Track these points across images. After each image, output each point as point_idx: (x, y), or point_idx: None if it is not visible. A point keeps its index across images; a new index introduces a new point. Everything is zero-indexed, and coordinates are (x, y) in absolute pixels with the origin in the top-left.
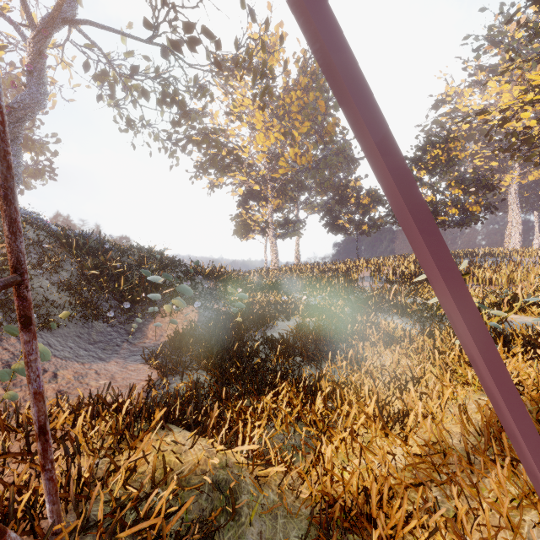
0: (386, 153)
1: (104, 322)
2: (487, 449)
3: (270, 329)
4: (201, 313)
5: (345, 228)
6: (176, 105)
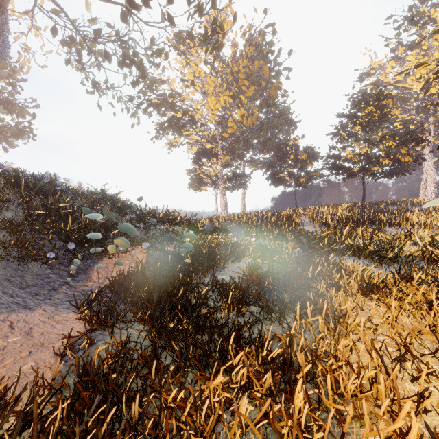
0: None
1: (42, 264)
2: None
3: (220, 271)
4: (149, 254)
5: (285, 180)
6: (135, 65)
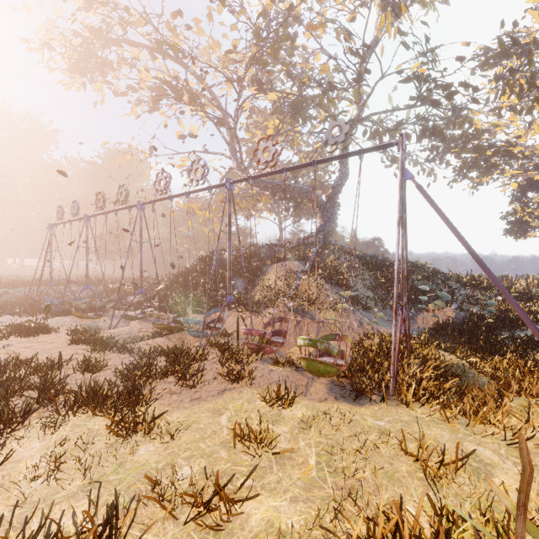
0: (490, 277)
1: (391, 311)
2: None
3: (521, 331)
4: (457, 313)
5: None
6: (434, 136)
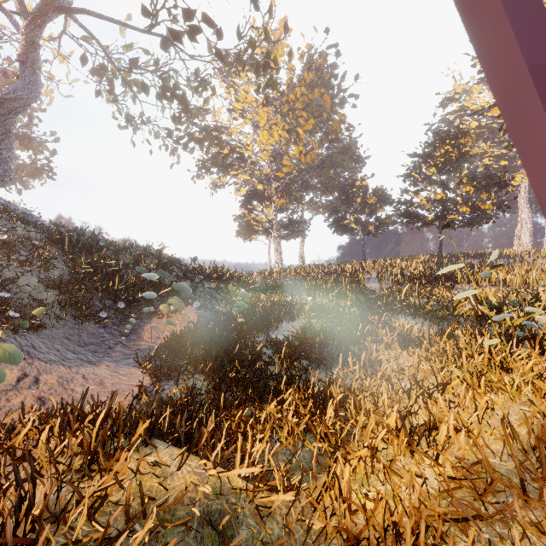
0: None
1: (96, 323)
2: (545, 474)
3: (274, 330)
4: (200, 314)
5: (351, 228)
6: (177, 99)
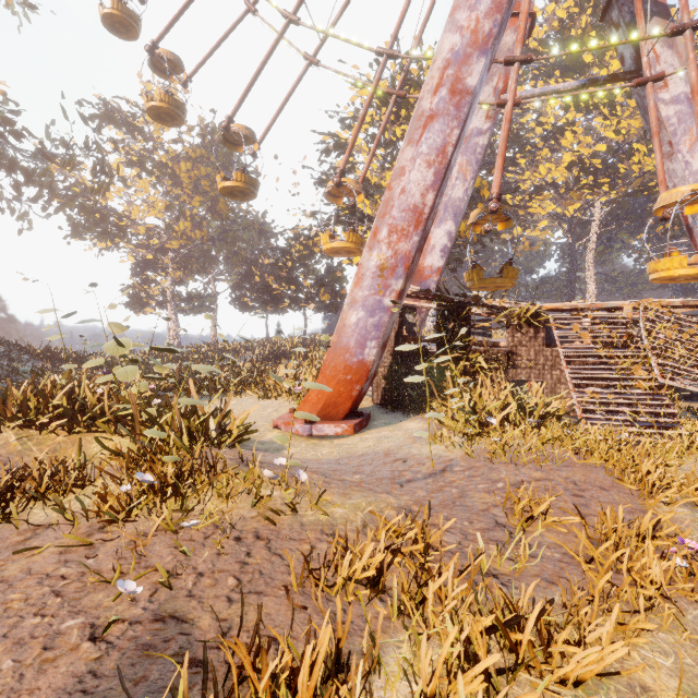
0: None
1: None
2: None
3: None
4: None
5: (251, 306)
6: (15, 173)
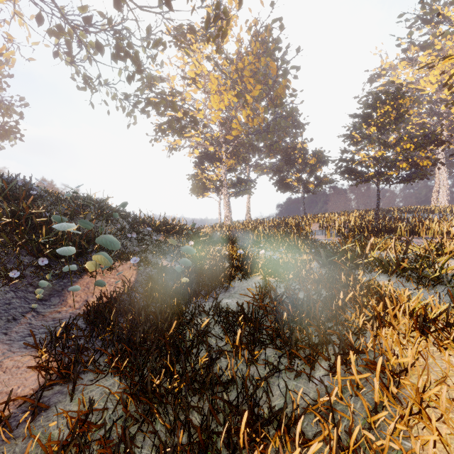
0: None
1: (3, 285)
2: None
3: (224, 293)
4: (140, 271)
5: (293, 186)
6: (130, 58)
